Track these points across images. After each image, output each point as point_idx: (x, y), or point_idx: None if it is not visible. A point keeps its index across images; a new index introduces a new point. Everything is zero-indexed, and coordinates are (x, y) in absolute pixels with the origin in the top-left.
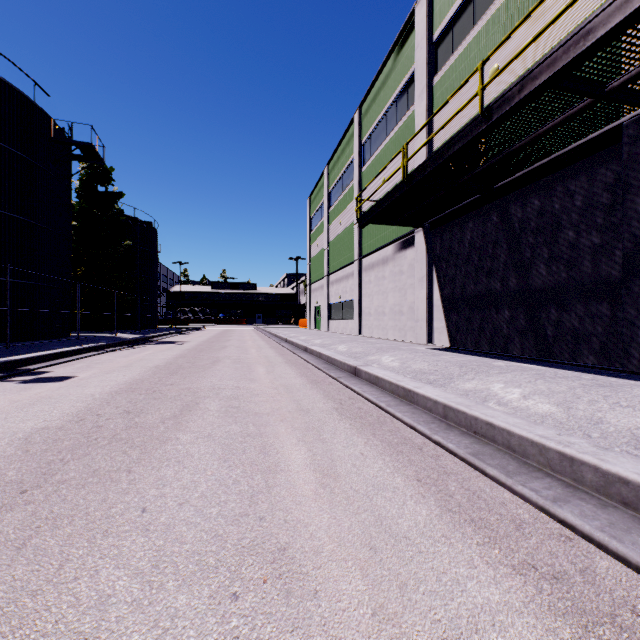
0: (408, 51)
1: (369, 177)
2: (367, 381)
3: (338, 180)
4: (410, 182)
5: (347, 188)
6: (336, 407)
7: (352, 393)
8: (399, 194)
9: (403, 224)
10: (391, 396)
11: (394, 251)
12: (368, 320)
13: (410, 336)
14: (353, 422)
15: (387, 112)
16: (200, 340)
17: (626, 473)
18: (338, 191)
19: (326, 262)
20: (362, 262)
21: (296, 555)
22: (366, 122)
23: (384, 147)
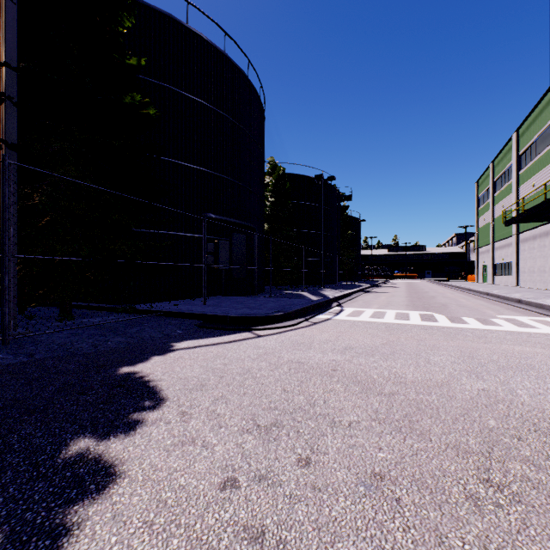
0: (548, 108)
1: (523, 179)
2: (490, 296)
3: (501, 174)
4: (525, 214)
5: (508, 182)
6: (475, 298)
7: (482, 298)
8: (521, 218)
9: (538, 221)
10: (494, 297)
11: (540, 232)
12: (523, 276)
13: (549, 286)
14: (478, 299)
15: (536, 140)
16: (403, 286)
17: (516, 298)
18: (501, 182)
19: (491, 233)
20: (519, 236)
21: (462, 302)
22: (521, 141)
23: (533, 163)
